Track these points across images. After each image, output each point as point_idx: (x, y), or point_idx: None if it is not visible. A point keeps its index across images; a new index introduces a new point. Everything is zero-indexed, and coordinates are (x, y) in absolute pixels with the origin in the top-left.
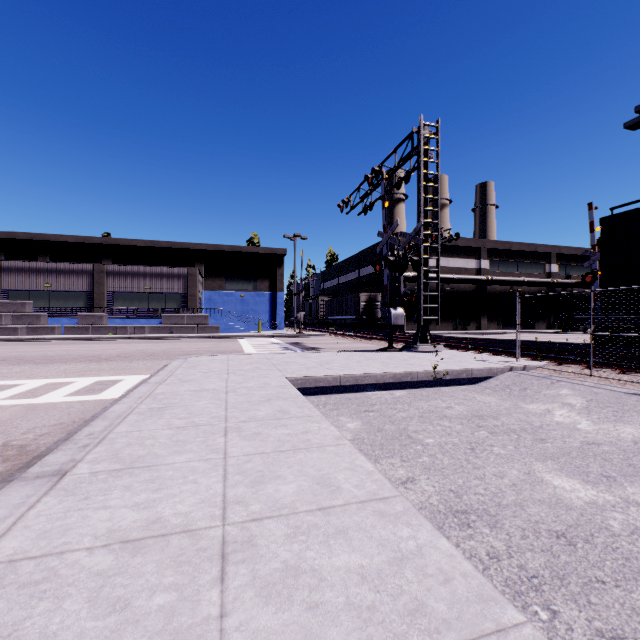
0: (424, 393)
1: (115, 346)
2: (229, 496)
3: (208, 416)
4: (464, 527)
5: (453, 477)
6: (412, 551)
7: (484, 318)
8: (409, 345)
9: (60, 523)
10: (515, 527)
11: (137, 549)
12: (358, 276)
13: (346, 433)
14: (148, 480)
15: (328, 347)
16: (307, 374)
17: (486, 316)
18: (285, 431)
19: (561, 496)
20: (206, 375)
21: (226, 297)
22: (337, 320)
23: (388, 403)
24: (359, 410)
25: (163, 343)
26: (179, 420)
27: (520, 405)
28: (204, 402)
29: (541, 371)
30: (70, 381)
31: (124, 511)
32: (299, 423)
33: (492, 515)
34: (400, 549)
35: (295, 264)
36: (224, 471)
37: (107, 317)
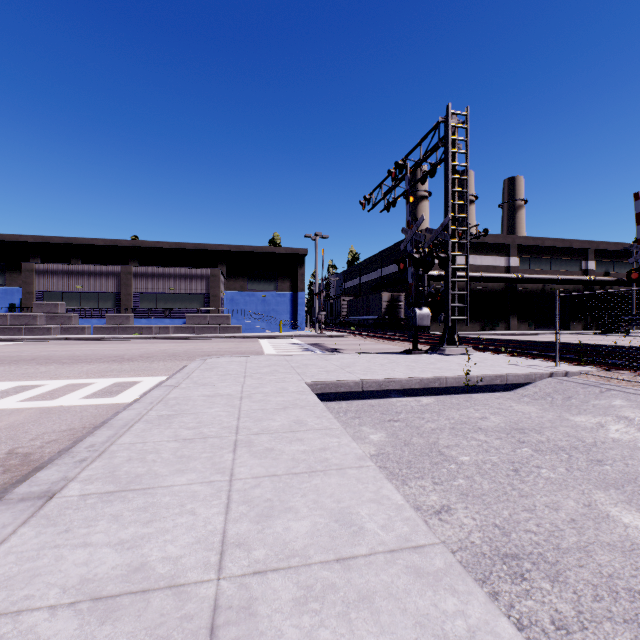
0: (454, 400)
1: (139, 346)
2: (229, 535)
3: (218, 426)
4: (517, 579)
5: (496, 507)
6: (462, 638)
7: (514, 318)
8: (435, 347)
9: (29, 566)
10: (583, 582)
11: (108, 612)
12: (380, 275)
13: (369, 446)
14: (140, 508)
15: (349, 348)
16: (327, 378)
17: (516, 316)
18: (300, 447)
19: (636, 539)
20: (222, 378)
21: (248, 297)
22: (359, 320)
23: (415, 411)
24: (383, 419)
25: (185, 343)
26: (187, 430)
27: (565, 417)
28: (216, 409)
29: (586, 377)
30: (90, 382)
31: (105, 551)
32: (316, 437)
33: (551, 563)
34: (445, 633)
35: (316, 264)
36: (227, 499)
37: (133, 317)
